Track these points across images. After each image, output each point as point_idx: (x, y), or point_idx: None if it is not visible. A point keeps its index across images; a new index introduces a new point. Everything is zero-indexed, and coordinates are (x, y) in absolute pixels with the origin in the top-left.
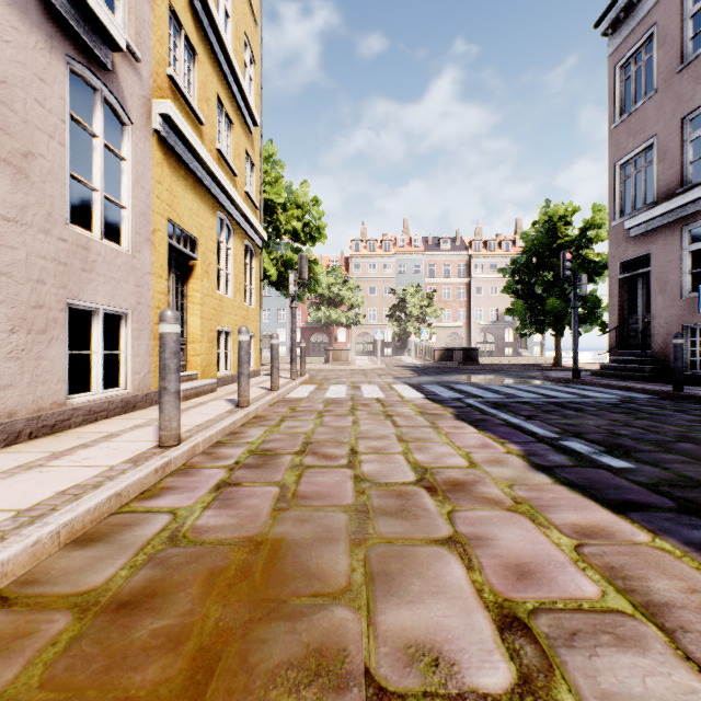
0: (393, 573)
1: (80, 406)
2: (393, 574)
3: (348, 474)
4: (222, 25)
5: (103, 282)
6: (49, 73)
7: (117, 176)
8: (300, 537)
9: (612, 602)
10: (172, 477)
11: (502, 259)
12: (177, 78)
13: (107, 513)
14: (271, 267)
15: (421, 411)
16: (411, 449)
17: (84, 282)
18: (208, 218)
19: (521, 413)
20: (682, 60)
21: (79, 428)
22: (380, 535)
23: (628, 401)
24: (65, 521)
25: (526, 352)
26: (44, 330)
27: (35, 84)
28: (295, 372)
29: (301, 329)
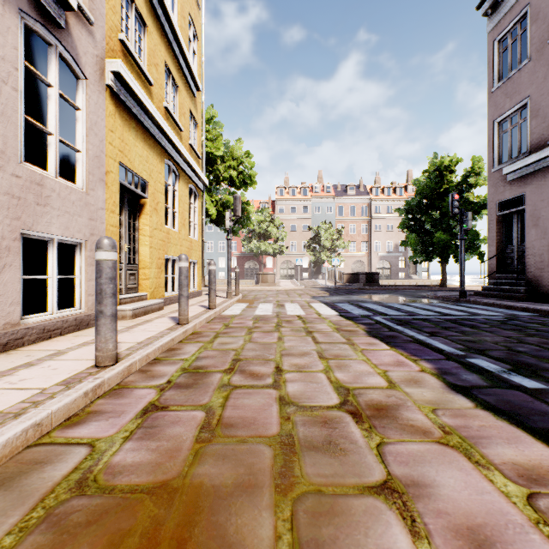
0: (326, 542)
1: (34, 326)
2: (326, 544)
3: (274, 396)
4: (170, 5)
5: (57, 215)
6: (2, 24)
7: (73, 124)
8: (220, 481)
9: None
10: (103, 398)
11: (396, 202)
12: (128, 43)
13: (23, 446)
14: (211, 207)
15: (337, 327)
16: (331, 367)
17: (39, 214)
18: (157, 164)
19: (424, 330)
20: None
21: (32, 346)
22: (308, 478)
23: (512, 318)
24: None
25: (415, 275)
26: None
27: None
28: (230, 293)
29: (237, 257)
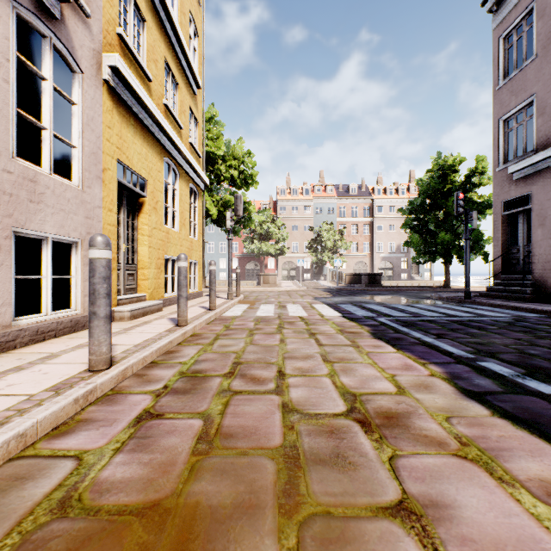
0: None
1: (26, 327)
2: None
3: (276, 402)
4: (169, 0)
5: (52, 212)
6: None
7: (69, 120)
8: (218, 501)
9: None
10: (95, 405)
11: (398, 202)
12: (126, 37)
13: (3, 459)
14: (212, 207)
15: (340, 329)
16: (336, 371)
17: (32, 212)
18: (156, 162)
19: (431, 331)
20: None
21: (24, 348)
22: (315, 497)
23: (520, 320)
24: None
25: (418, 276)
26: None
27: None
28: (231, 294)
29: (238, 258)
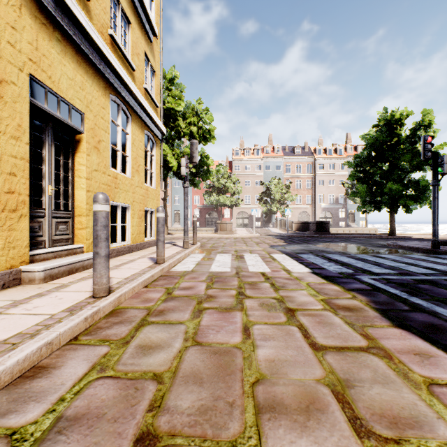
0: None
1: None
2: None
3: None
4: None
5: None
6: None
7: None
8: None
9: None
10: None
11: (337, 160)
12: None
13: None
14: (173, 160)
15: (325, 300)
16: None
17: None
18: (98, 96)
19: None
20: None
21: None
22: None
23: None
24: None
25: (354, 224)
26: None
27: None
28: (186, 242)
29: (200, 209)
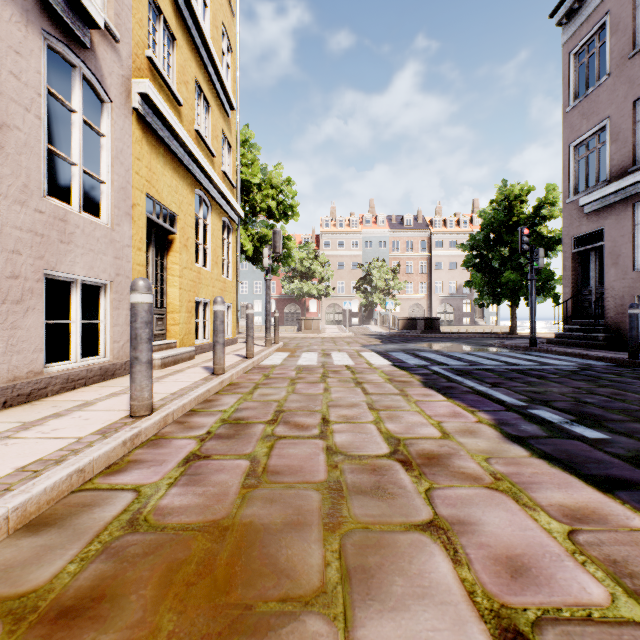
0: (372, 568)
1: (57, 375)
2: (372, 570)
3: (320, 446)
4: (201, 14)
5: (81, 253)
6: (25, 47)
7: (97, 152)
8: (270, 520)
9: (626, 610)
10: (141, 448)
11: (460, 235)
12: (156, 60)
13: (68, 491)
14: (247, 243)
15: (389, 378)
16: (382, 418)
17: (62, 253)
18: (187, 195)
19: (486, 380)
20: (634, 46)
21: (56, 396)
22: (355, 518)
23: (586, 368)
24: (15, 505)
25: (482, 321)
26: (19, 300)
27: (10, 57)
28: (269, 341)
29: (276, 300)
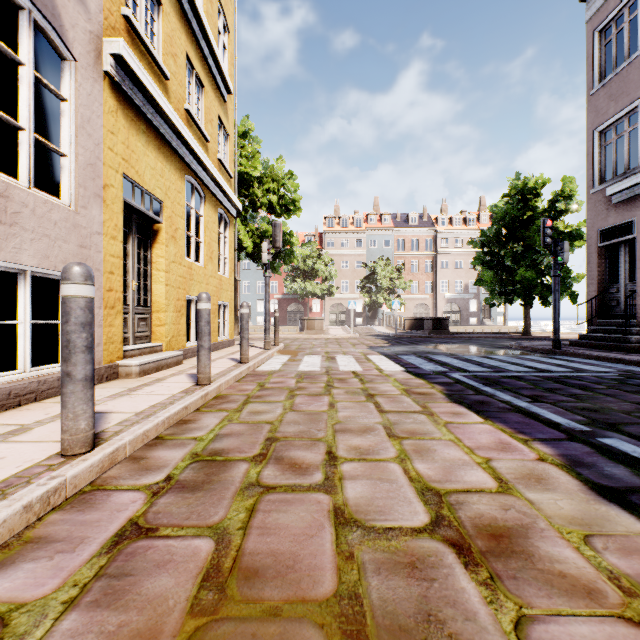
0: None
1: None
2: None
3: (325, 507)
4: None
5: (31, 238)
6: None
7: (58, 121)
8: None
9: None
10: (60, 510)
11: (466, 234)
12: (135, 20)
13: None
14: (247, 239)
15: (405, 389)
16: (408, 452)
17: (1, 236)
18: (175, 180)
19: (522, 392)
20: None
21: None
22: None
23: (631, 376)
24: None
25: (489, 321)
26: None
27: None
28: (268, 342)
29: (279, 300)
